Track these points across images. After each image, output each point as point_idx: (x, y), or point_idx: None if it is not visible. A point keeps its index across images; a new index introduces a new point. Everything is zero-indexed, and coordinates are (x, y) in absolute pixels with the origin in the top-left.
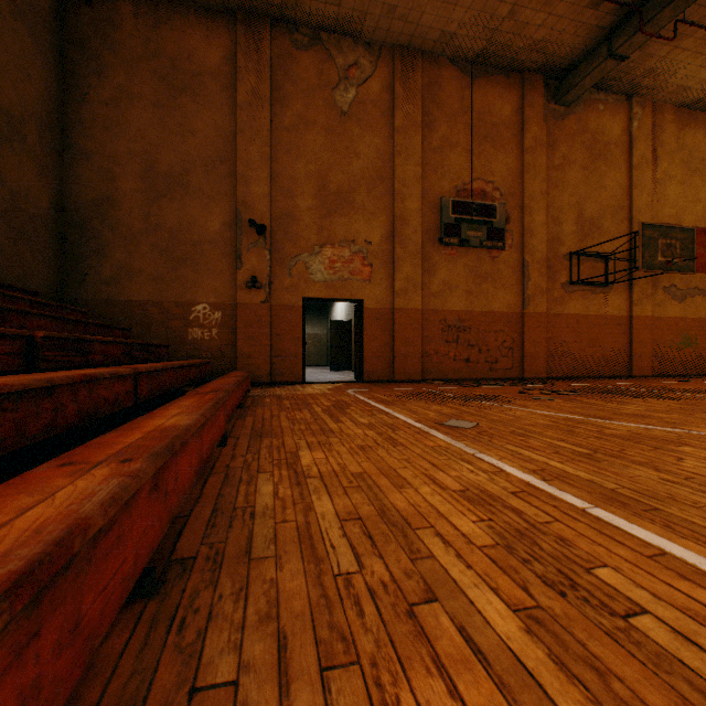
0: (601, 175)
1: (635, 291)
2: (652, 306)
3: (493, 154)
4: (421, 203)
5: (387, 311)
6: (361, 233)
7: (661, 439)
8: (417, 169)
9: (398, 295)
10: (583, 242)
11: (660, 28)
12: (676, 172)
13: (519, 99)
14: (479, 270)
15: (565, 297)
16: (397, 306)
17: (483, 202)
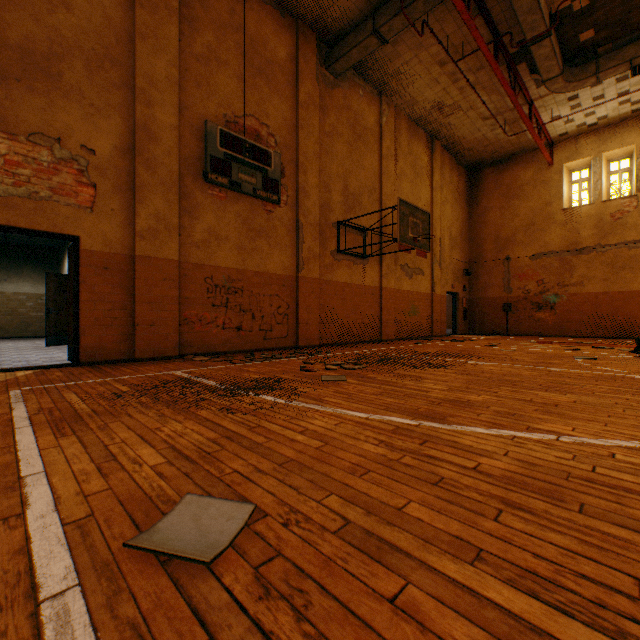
0: (362, 156)
1: (385, 266)
2: (394, 280)
3: (269, 95)
4: (179, 120)
5: (125, 259)
6: (75, 131)
7: (582, 479)
8: (173, 70)
9: (143, 237)
10: (348, 214)
11: (414, 20)
12: (408, 172)
13: (294, 47)
14: (253, 223)
15: (334, 264)
16: (141, 252)
17: (258, 144)
